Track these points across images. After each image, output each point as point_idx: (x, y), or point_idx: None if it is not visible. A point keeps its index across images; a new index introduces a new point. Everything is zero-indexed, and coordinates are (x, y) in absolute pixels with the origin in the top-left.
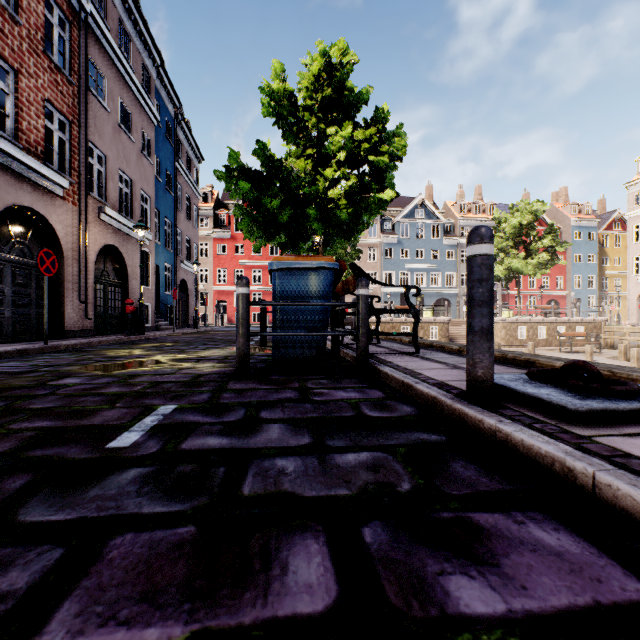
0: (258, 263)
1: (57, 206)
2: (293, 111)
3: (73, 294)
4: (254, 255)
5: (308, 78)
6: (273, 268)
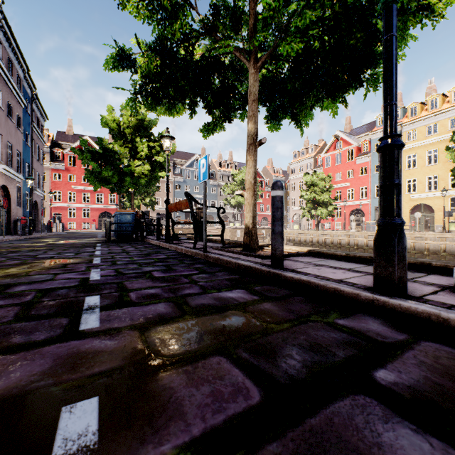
0: (87, 188)
1: None
2: (118, 128)
3: None
4: (84, 183)
5: (126, 115)
6: (117, 213)
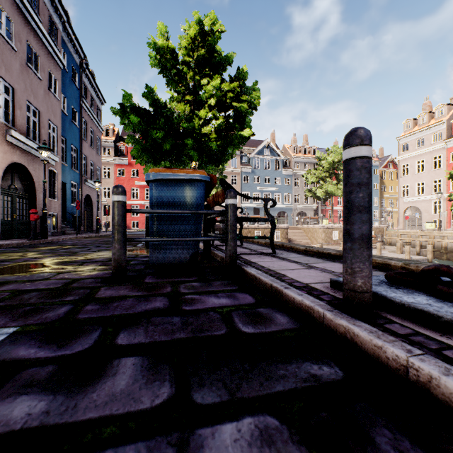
0: None
1: None
2: (175, 64)
3: None
4: None
5: (186, 39)
6: (150, 179)
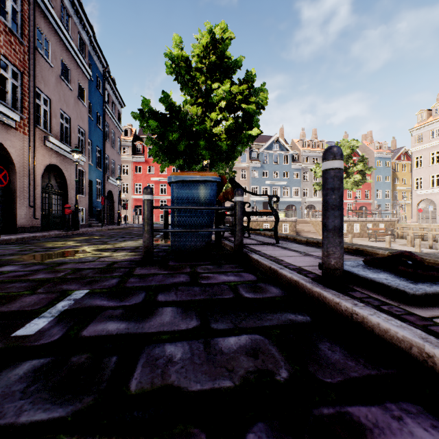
0: (164, 179)
1: (11, 134)
2: (188, 71)
3: (24, 200)
4: (161, 174)
5: (199, 48)
6: (171, 181)
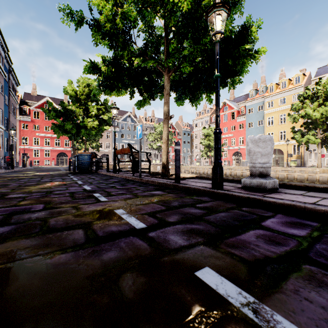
0: (48, 135)
1: None
2: (76, 95)
3: None
4: (46, 131)
5: (81, 86)
6: (79, 155)
